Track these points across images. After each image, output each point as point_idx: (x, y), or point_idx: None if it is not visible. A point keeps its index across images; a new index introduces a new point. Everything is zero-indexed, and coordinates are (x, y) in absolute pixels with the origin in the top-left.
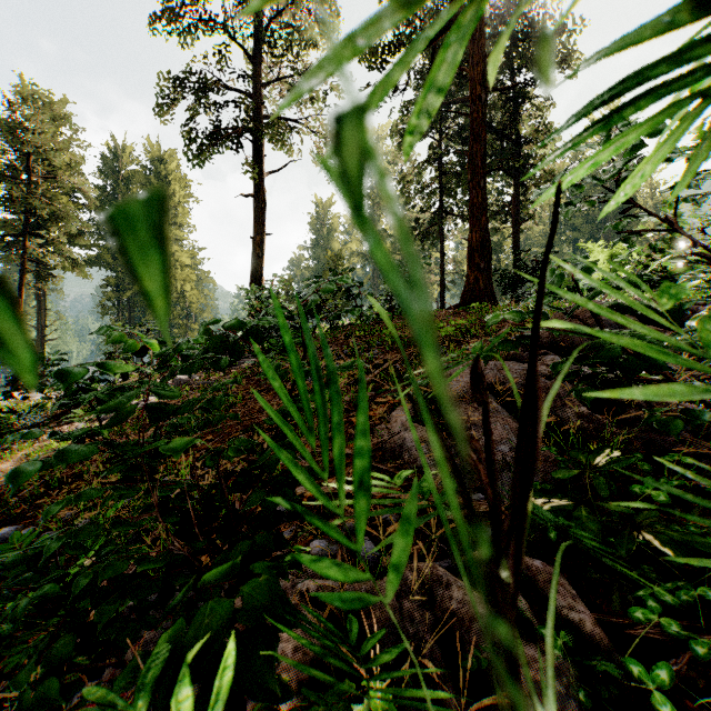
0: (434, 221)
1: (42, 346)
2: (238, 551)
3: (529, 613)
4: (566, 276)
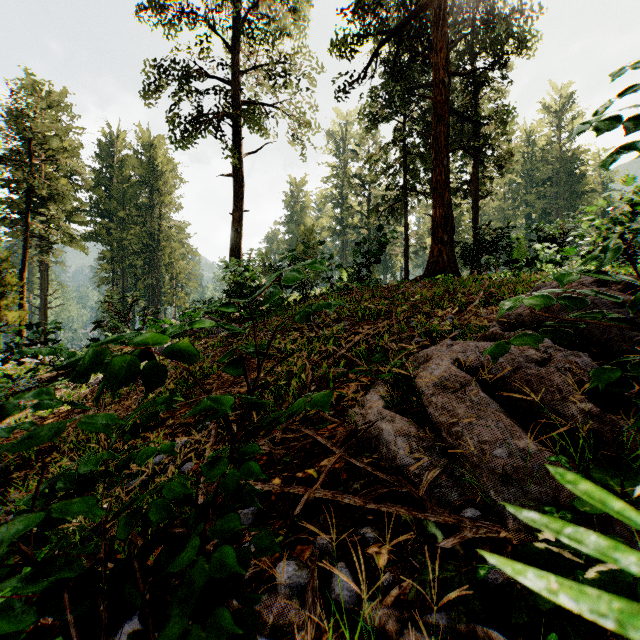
0: (399, 198)
1: (45, 312)
2: None
3: None
4: None
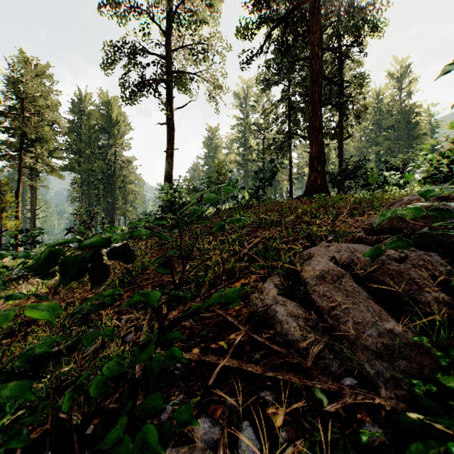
0: (285, 140)
1: (34, 221)
2: None
3: None
4: None
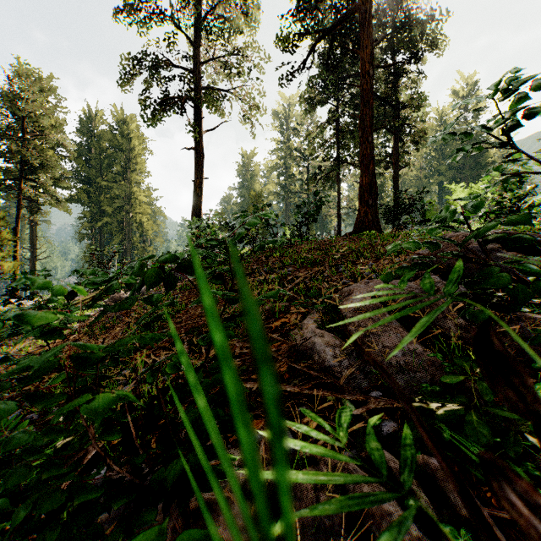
0: (333, 168)
1: (34, 263)
2: (176, 463)
3: (431, 510)
4: (454, 213)
